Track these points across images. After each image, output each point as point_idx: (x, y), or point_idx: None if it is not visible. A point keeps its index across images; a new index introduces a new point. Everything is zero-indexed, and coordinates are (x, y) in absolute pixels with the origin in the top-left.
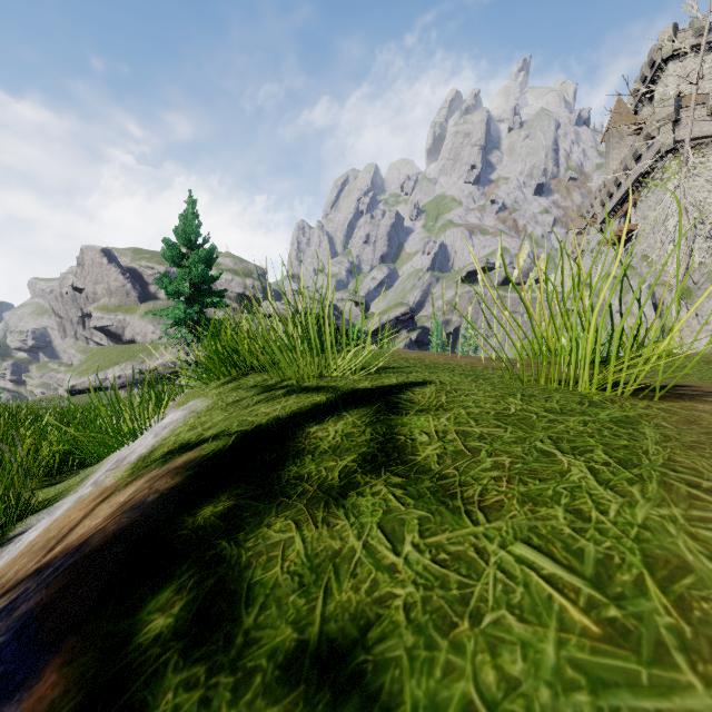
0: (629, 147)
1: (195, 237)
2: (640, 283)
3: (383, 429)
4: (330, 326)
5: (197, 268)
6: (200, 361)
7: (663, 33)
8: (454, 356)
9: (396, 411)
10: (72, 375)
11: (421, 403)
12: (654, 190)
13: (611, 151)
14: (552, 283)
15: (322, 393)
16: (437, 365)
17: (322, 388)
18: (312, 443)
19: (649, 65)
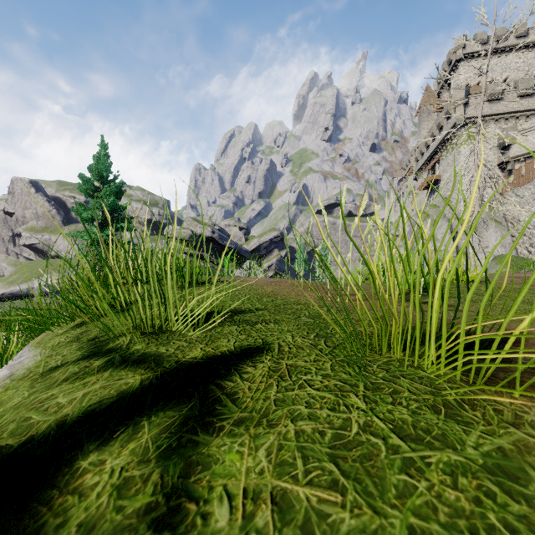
0: (434, 120)
1: (106, 174)
2: (492, 252)
3: (175, 474)
4: (173, 276)
5: (108, 199)
6: (44, 306)
7: (457, 41)
8: (306, 287)
9: (209, 420)
10: (2, 285)
11: (244, 402)
12: (451, 152)
13: (422, 123)
14: (395, 244)
15: (140, 369)
16: (287, 305)
17: (144, 360)
18: (63, 506)
19: (447, 63)
